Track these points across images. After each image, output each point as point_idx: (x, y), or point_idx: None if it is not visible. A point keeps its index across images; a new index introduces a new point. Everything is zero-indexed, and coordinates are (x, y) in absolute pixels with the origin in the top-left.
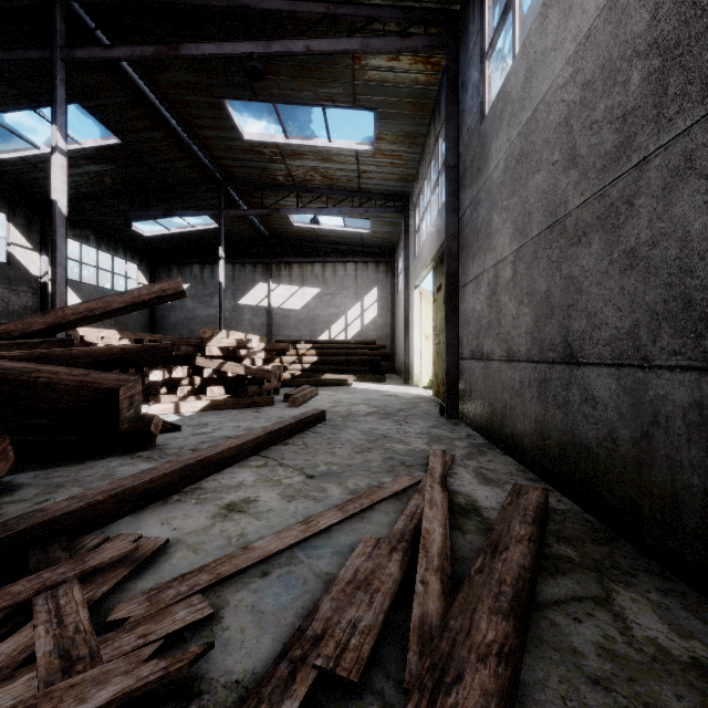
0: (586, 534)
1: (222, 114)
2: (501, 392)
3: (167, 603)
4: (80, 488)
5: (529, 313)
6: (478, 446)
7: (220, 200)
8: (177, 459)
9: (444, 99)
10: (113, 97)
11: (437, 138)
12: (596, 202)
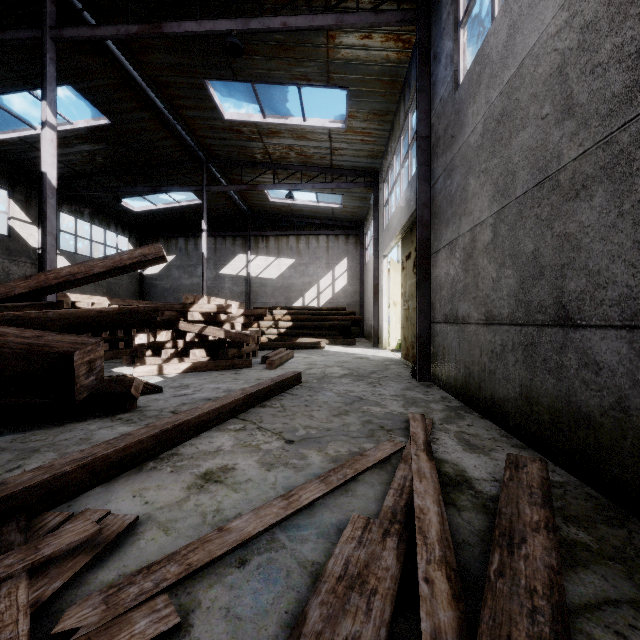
0: (595, 513)
1: (204, 94)
2: (479, 355)
3: (127, 606)
4: (55, 453)
5: (512, 275)
6: (455, 409)
7: (203, 177)
8: (154, 424)
9: (414, 74)
10: (102, 79)
11: (407, 114)
12: (600, 151)
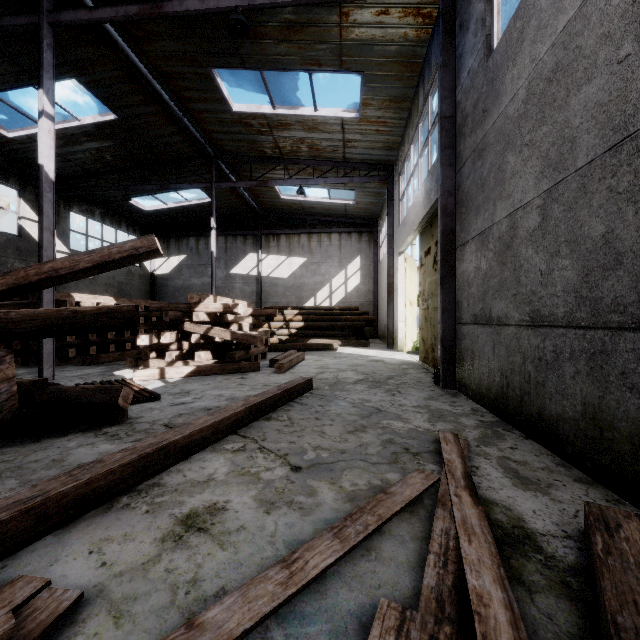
0: None
1: (211, 85)
2: (521, 363)
3: None
4: (16, 481)
5: (571, 266)
6: (490, 425)
7: (212, 174)
8: (134, 446)
9: (435, 52)
10: (107, 71)
11: (426, 97)
12: None
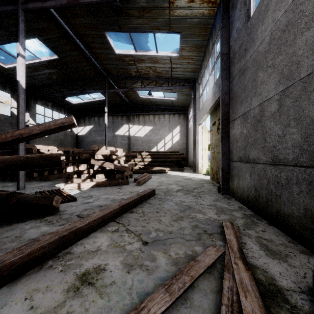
0: None
1: (105, 40)
2: (267, 184)
3: None
4: None
5: (297, 132)
6: (249, 217)
7: (105, 85)
8: (57, 230)
9: (218, 21)
10: (53, 34)
11: (213, 45)
12: None
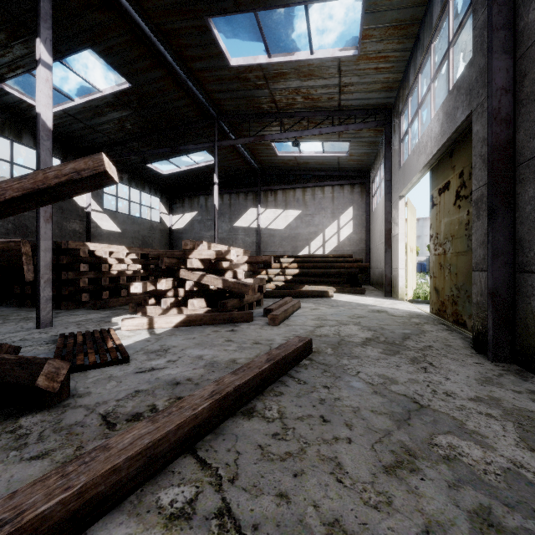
0: None
1: (209, 38)
2: None
3: None
4: None
5: None
6: None
7: (214, 133)
8: None
9: None
10: (116, 37)
11: (445, 4)
12: None
